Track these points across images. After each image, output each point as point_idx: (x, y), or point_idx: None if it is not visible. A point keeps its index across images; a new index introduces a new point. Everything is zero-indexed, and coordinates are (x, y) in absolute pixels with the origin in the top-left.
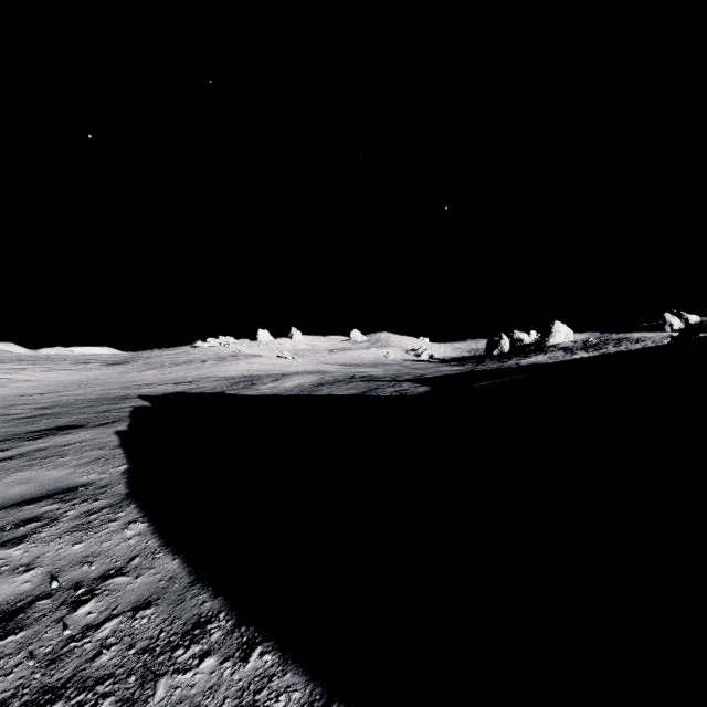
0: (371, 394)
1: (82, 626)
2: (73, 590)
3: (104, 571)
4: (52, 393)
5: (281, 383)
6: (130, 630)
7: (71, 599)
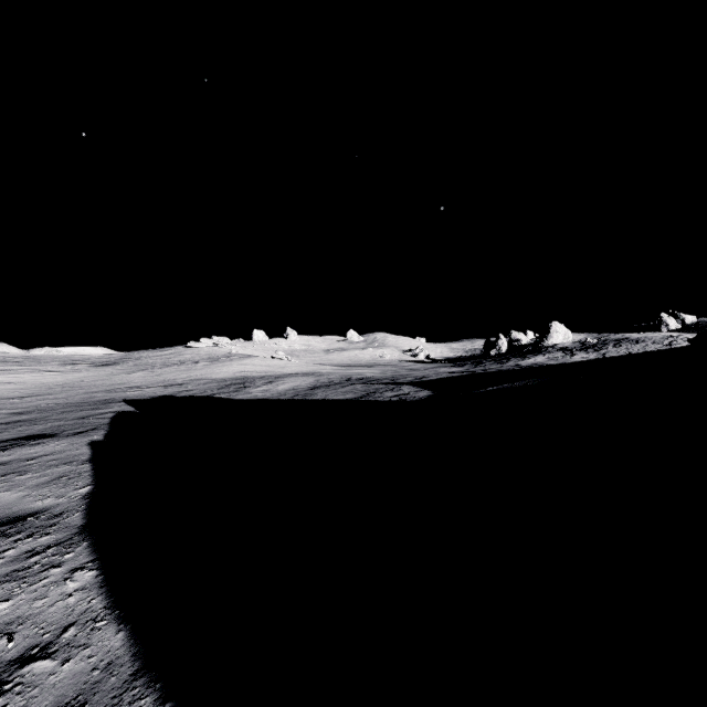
0: (369, 399)
1: None
2: None
3: (24, 650)
4: (33, 397)
5: (274, 386)
6: None
7: None
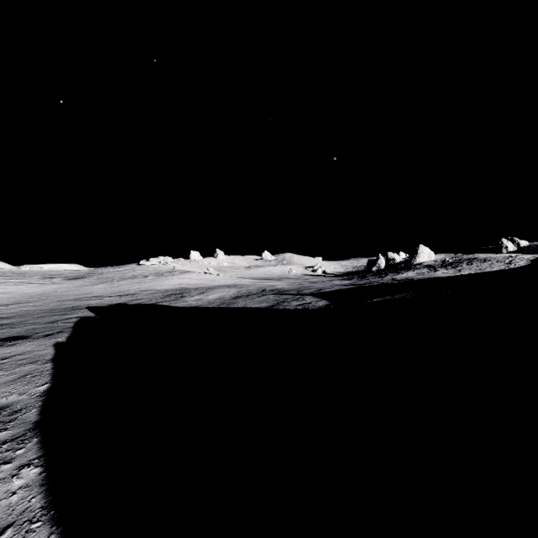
0: (279, 308)
1: None
2: None
3: None
4: (16, 304)
5: (205, 296)
6: None
7: None
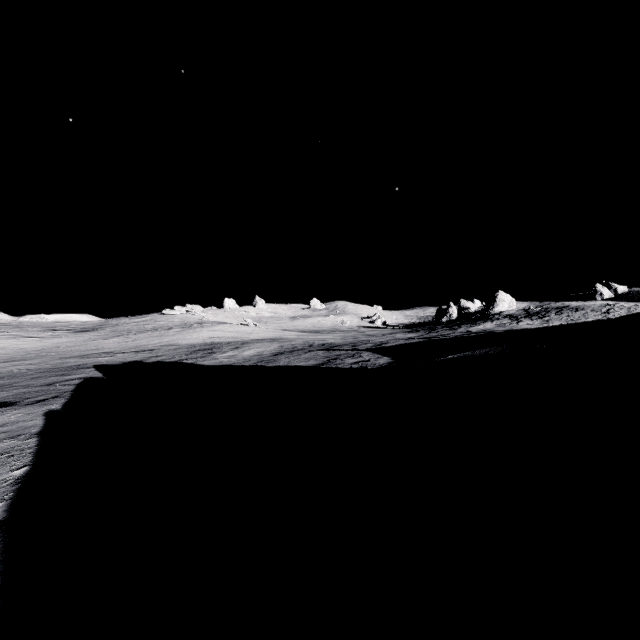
0: (330, 366)
1: None
2: None
3: None
4: (7, 362)
5: (240, 352)
6: None
7: None
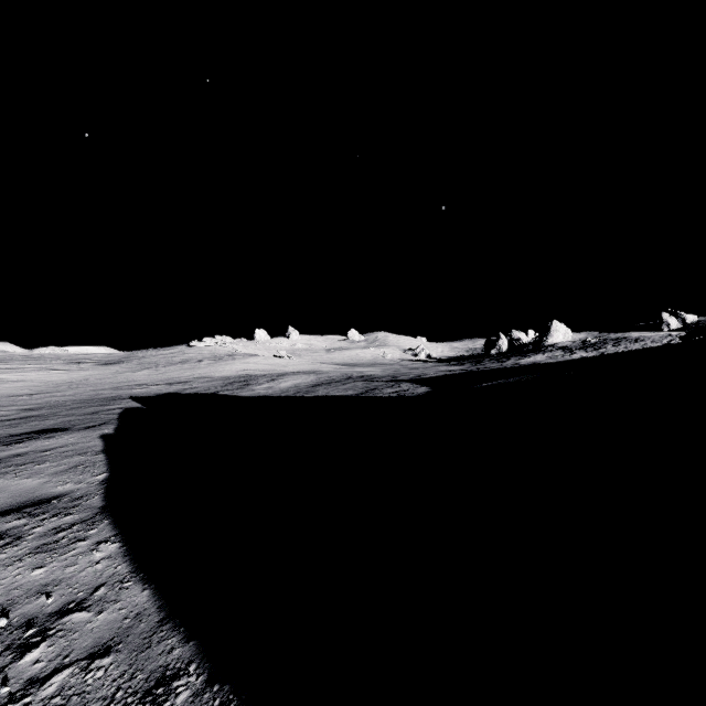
0: (369, 396)
1: (25, 680)
2: (23, 629)
3: (62, 605)
4: (41, 394)
5: (276, 384)
6: (81, 686)
7: (18, 641)
